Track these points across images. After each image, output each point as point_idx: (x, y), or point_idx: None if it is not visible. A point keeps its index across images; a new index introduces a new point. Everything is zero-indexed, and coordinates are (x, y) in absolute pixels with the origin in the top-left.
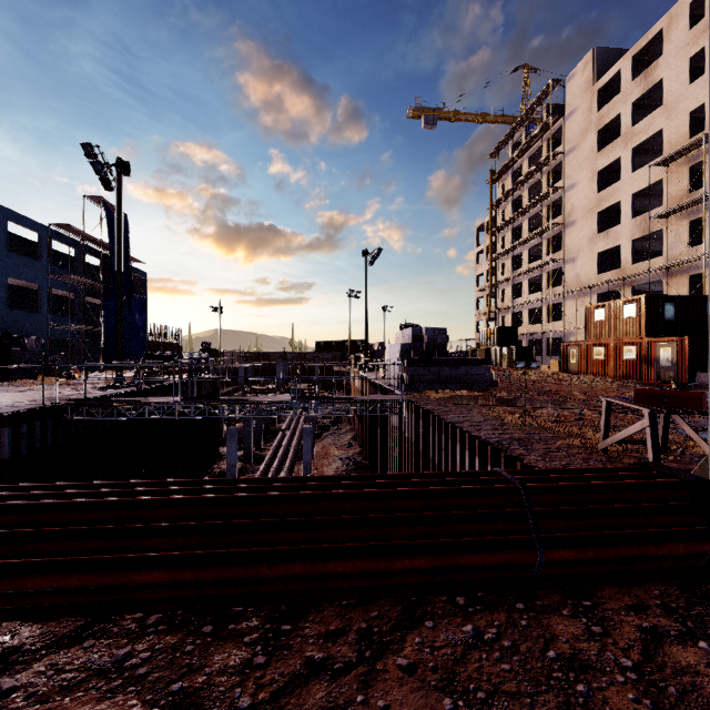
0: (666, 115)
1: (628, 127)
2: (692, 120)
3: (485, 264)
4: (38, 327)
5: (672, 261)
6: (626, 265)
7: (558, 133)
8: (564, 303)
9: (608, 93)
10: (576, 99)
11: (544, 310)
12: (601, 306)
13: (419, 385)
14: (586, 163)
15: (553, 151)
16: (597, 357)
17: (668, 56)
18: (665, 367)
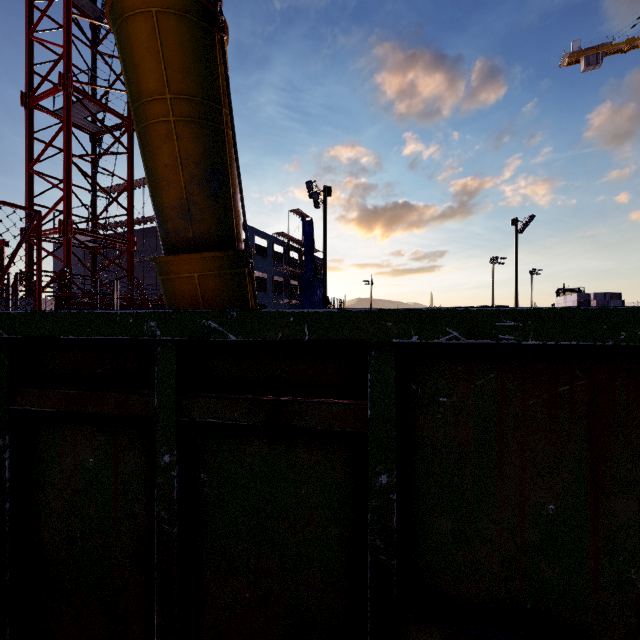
0: None
1: None
2: None
3: None
4: (267, 302)
5: None
6: None
7: None
8: None
9: None
10: None
11: None
12: None
13: None
14: None
15: None
16: None
17: None
18: None
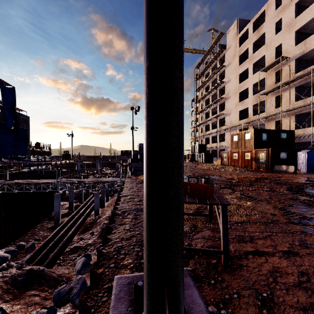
0: (266, 49)
1: (251, 54)
2: (277, 51)
3: (194, 116)
4: None
5: (268, 114)
6: (250, 116)
7: (224, 57)
8: (225, 133)
9: (244, 39)
10: (230, 42)
11: (218, 136)
12: (236, 134)
13: (138, 172)
14: (234, 70)
15: (221, 65)
16: (234, 158)
17: (267, 22)
18: (261, 162)
